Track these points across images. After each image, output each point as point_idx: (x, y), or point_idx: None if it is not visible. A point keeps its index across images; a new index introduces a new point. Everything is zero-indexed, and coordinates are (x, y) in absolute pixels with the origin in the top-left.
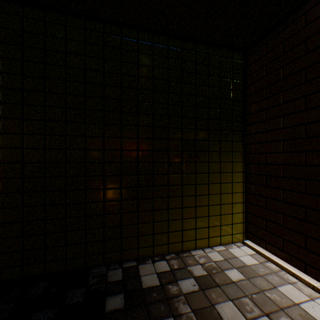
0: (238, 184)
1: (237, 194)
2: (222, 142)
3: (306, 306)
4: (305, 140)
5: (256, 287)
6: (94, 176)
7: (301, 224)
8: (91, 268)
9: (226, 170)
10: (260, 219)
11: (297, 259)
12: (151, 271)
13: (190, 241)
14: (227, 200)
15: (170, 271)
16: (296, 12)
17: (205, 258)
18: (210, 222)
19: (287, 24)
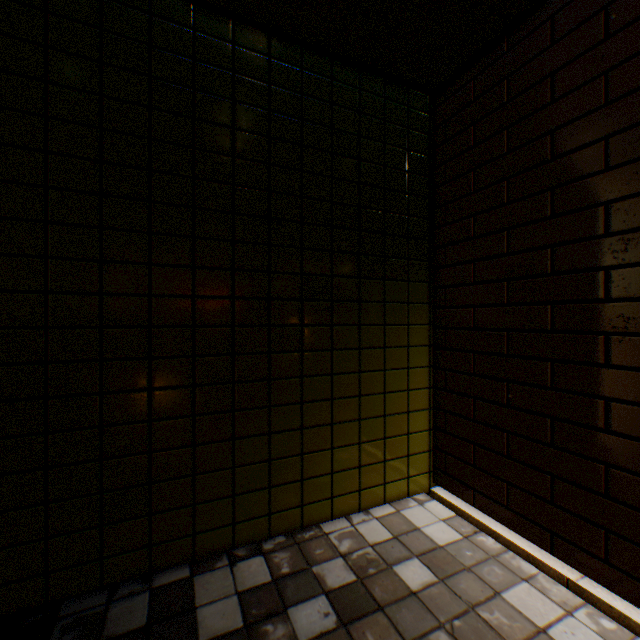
0: (420, 371)
1: (418, 392)
2: (388, 282)
3: (561, 633)
4: (551, 279)
5: (461, 600)
6: (74, 363)
7: (543, 452)
8: (63, 603)
9: (396, 342)
10: (464, 443)
11: (536, 525)
12: (226, 591)
13: (321, 501)
14: (399, 405)
15: (272, 584)
16: (534, 15)
17: (353, 539)
18: (364, 456)
19: (516, 40)
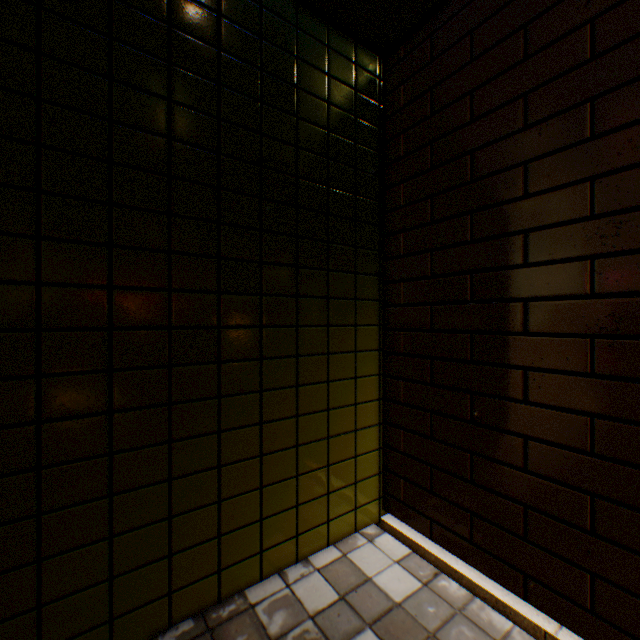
0: (369, 381)
1: (367, 406)
2: (332, 274)
3: None
4: (525, 270)
5: None
6: None
7: (515, 477)
8: None
9: (342, 347)
10: (420, 465)
11: (506, 565)
12: None
13: (246, 560)
14: (345, 423)
15: None
16: None
17: (288, 611)
18: (303, 491)
19: None
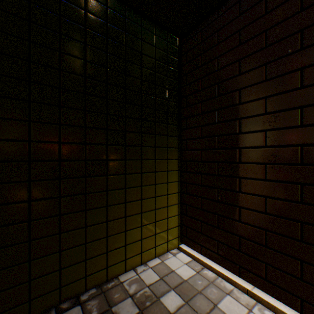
0: (174, 184)
1: (173, 195)
2: (157, 136)
3: None
4: (239, 135)
5: None
6: None
7: (235, 224)
8: None
9: (161, 169)
10: (196, 221)
11: (232, 262)
12: None
13: (119, 263)
14: (163, 203)
15: None
16: None
17: (138, 284)
18: (144, 233)
19: (222, 12)
